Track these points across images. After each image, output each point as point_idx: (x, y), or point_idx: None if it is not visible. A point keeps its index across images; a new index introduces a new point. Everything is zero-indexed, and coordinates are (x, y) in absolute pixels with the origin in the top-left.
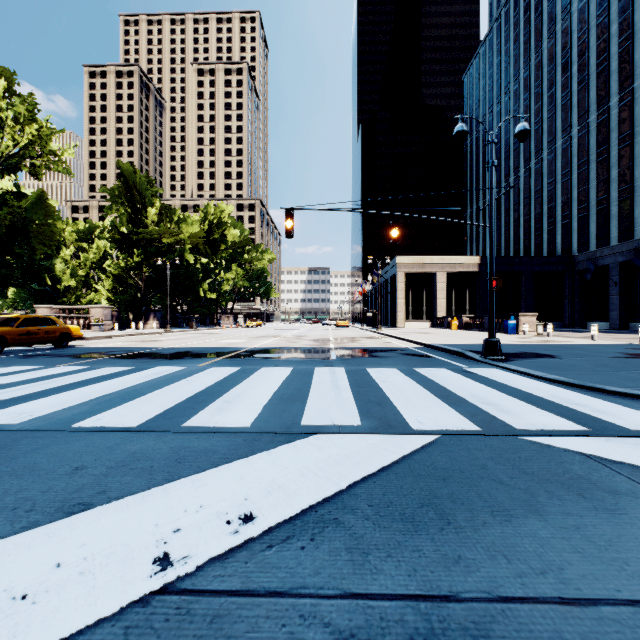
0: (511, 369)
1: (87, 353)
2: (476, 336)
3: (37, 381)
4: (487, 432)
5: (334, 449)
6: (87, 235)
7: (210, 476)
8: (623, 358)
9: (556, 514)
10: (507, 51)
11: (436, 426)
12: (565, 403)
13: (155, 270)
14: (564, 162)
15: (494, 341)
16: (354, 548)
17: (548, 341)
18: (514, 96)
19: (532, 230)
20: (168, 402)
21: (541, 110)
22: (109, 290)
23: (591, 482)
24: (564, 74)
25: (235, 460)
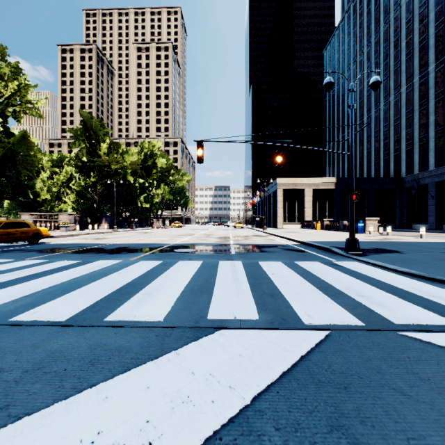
0: (370, 263)
1: (51, 248)
2: (335, 235)
3: (2, 273)
4: (370, 327)
5: (237, 348)
6: (59, 163)
7: (117, 385)
8: None
9: None
10: (354, 33)
11: (324, 320)
12: (425, 295)
13: (106, 187)
14: (395, 111)
15: (354, 240)
16: None
17: (389, 239)
18: (359, 65)
19: (372, 159)
20: (99, 294)
21: (379, 74)
22: (73, 202)
23: None
24: (395, 49)
25: (145, 361)
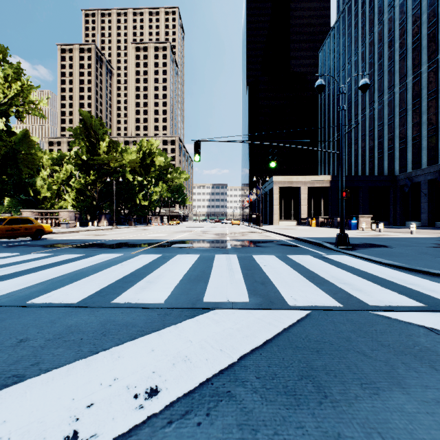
0: (357, 256)
1: (54, 244)
2: (329, 231)
3: (12, 265)
4: (347, 308)
5: (228, 323)
6: (59, 161)
7: (127, 349)
8: (437, 248)
9: (416, 387)
10: (349, 34)
11: (307, 302)
12: (402, 283)
13: (105, 185)
14: (389, 110)
15: (344, 235)
16: (244, 424)
17: (380, 235)
18: (354, 65)
19: (367, 158)
20: (104, 282)
21: (373, 74)
22: (73, 199)
23: (438, 354)
24: (389, 49)
25: (149, 333)
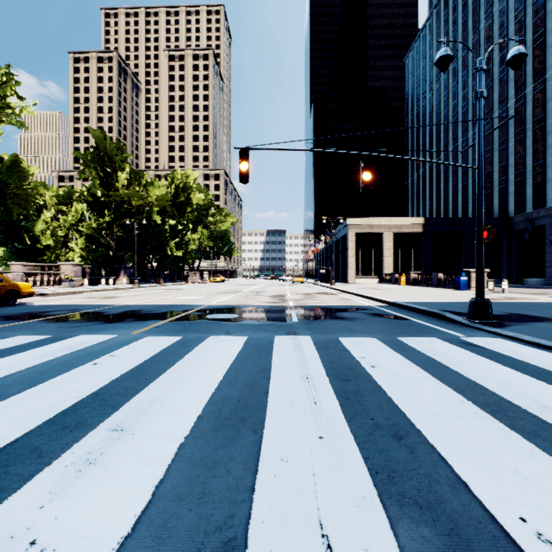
0: (526, 340)
1: (24, 313)
2: (431, 292)
3: None
4: None
5: None
6: (66, 199)
7: None
8: None
9: None
10: (446, 33)
11: None
12: None
13: (125, 230)
14: (501, 131)
15: (484, 302)
16: None
17: (512, 298)
18: (453, 74)
19: (470, 194)
20: (8, 431)
21: None
22: (83, 249)
23: None
24: (501, 51)
25: None
